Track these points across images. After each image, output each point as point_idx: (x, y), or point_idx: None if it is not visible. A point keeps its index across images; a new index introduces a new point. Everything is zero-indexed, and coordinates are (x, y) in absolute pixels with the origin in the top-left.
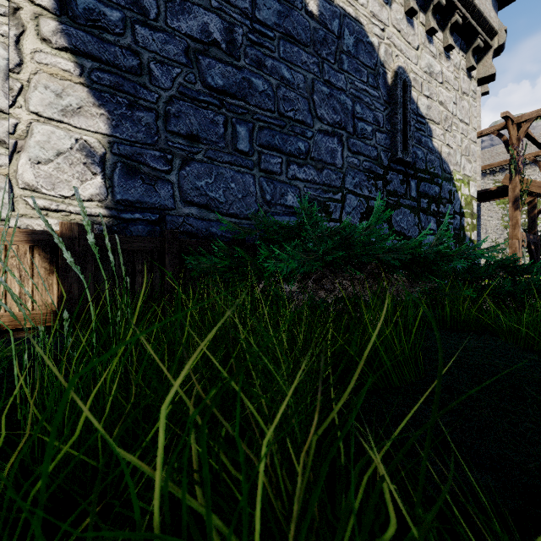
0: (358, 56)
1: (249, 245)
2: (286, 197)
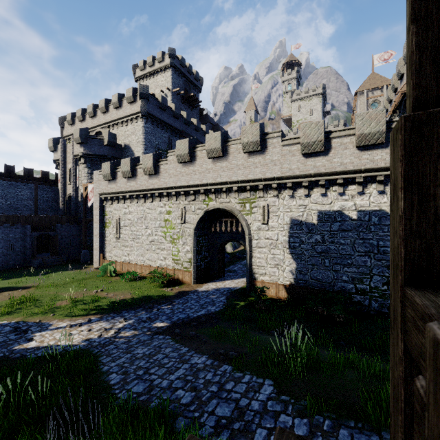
0: (381, 223)
1: (327, 291)
2: (342, 277)
